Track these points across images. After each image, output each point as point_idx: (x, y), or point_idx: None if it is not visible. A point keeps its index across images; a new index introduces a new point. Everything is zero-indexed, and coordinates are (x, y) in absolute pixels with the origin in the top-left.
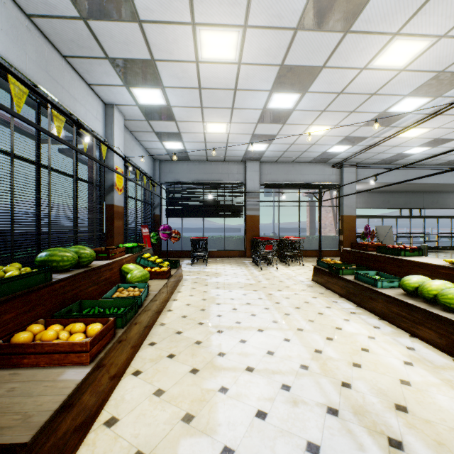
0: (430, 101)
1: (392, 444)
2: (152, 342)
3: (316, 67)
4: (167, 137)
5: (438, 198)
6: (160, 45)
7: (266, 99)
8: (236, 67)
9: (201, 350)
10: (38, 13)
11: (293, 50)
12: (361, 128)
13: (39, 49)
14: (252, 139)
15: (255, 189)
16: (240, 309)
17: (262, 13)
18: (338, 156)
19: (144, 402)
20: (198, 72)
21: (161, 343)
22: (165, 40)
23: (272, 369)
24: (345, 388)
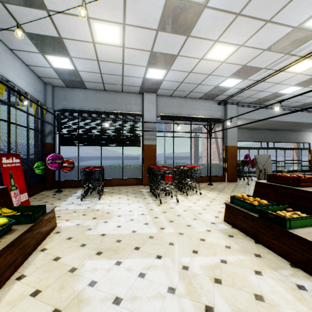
0: None
1: None
2: None
3: None
4: (48, 47)
5: (285, 135)
6: None
7: None
8: None
9: None
10: None
11: None
12: (263, 53)
13: None
14: (150, 60)
15: (152, 120)
16: None
17: None
18: (225, 92)
19: None
20: None
21: None
22: None
23: None
24: None
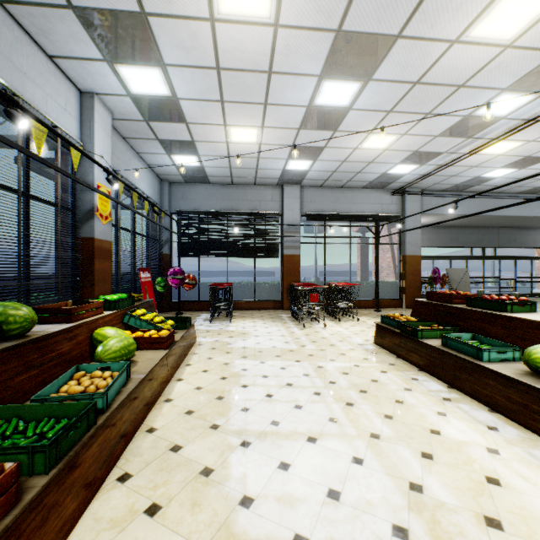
0: (533, 100)
1: None
2: (125, 473)
3: (387, 37)
4: (177, 149)
5: (515, 235)
6: None
7: (313, 90)
8: (271, 31)
9: (209, 492)
10: None
11: (357, 2)
12: (436, 139)
13: None
14: (291, 153)
15: (295, 221)
16: (277, 396)
17: None
18: (400, 179)
19: None
20: (215, 40)
21: (140, 476)
22: None
23: None
24: None
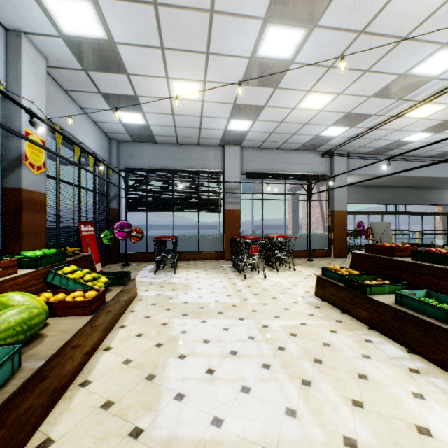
0: None
1: None
2: None
3: None
4: (121, 104)
5: (422, 194)
6: None
7: (256, 38)
8: None
9: None
10: None
11: None
12: (369, 100)
13: None
14: (233, 112)
15: (235, 179)
16: (219, 372)
17: None
18: (330, 142)
19: None
20: None
21: None
22: None
23: None
24: None
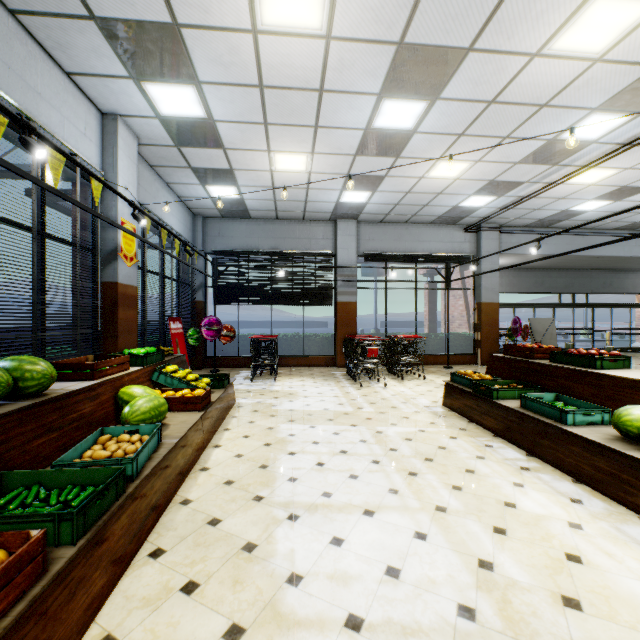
0: (628, 121)
1: None
2: (158, 548)
3: (457, 50)
4: (213, 178)
5: (611, 279)
6: None
7: (371, 111)
8: (323, 44)
9: (253, 569)
10: None
11: (422, 11)
12: (515, 166)
13: None
14: (346, 183)
15: (351, 263)
16: (329, 464)
17: None
18: (474, 213)
19: None
20: (258, 54)
21: (174, 552)
22: None
23: (400, 623)
24: None
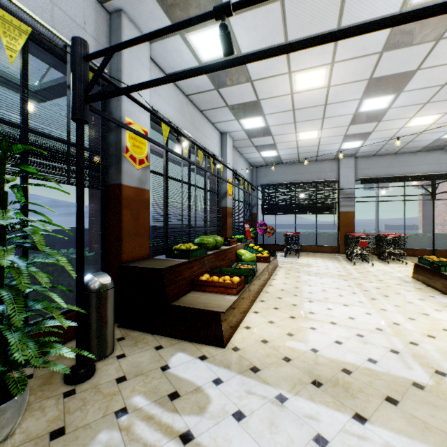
0: None
1: (437, 373)
2: (262, 300)
3: (408, 72)
4: (264, 148)
5: None
6: (264, 90)
7: (356, 106)
8: (325, 89)
9: (296, 309)
10: (192, 93)
11: (380, 66)
12: None
13: (190, 113)
14: (344, 139)
15: (349, 186)
16: (328, 291)
17: (346, 51)
18: None
19: (263, 324)
20: (293, 100)
21: (268, 301)
22: (268, 87)
23: (350, 326)
24: (411, 344)
